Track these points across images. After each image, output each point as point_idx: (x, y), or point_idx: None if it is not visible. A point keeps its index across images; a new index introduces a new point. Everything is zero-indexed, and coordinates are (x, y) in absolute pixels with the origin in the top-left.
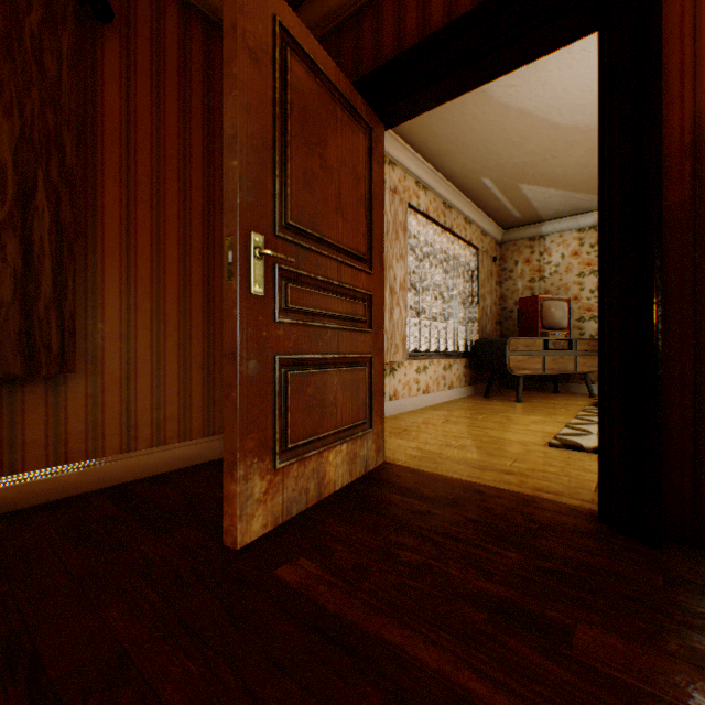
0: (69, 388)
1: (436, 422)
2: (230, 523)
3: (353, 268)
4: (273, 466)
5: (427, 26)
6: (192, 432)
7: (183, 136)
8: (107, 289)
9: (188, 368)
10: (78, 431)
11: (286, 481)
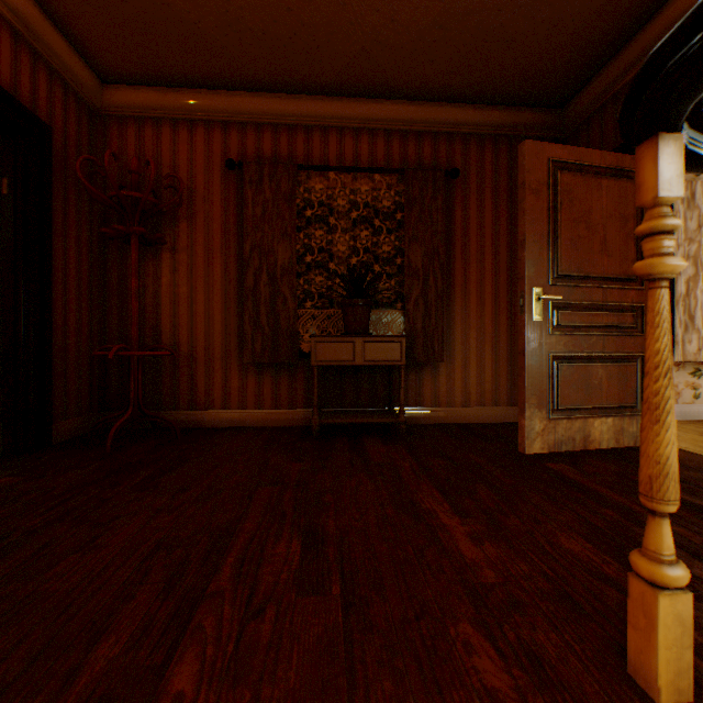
0: (439, 369)
1: None
2: (521, 440)
3: (618, 289)
4: (547, 417)
5: None
6: (499, 401)
7: (493, 218)
8: (454, 318)
9: (497, 361)
10: (442, 391)
11: (556, 429)
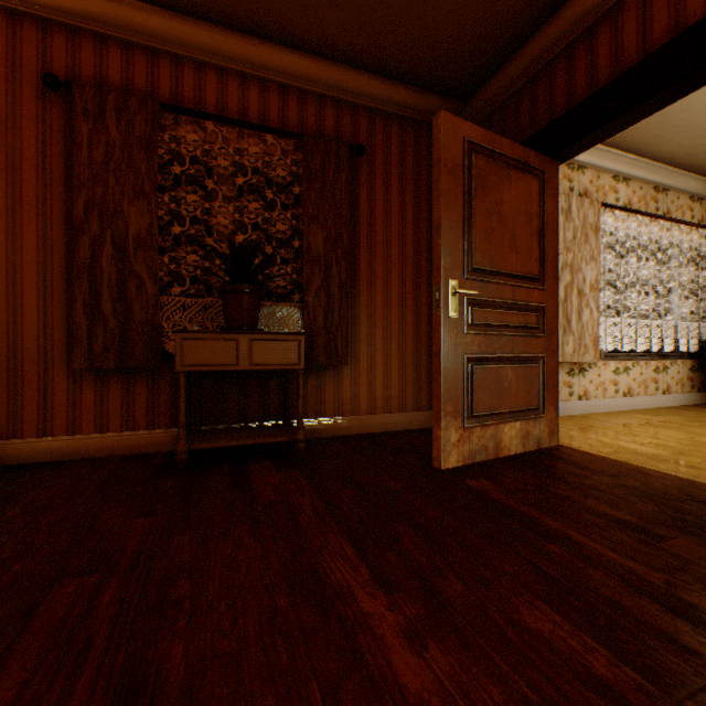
0: (343, 373)
1: (631, 423)
2: (436, 454)
3: (525, 288)
4: (462, 425)
5: (594, 80)
6: (406, 407)
7: (400, 208)
8: (360, 315)
9: (404, 363)
10: (347, 398)
11: (471, 437)
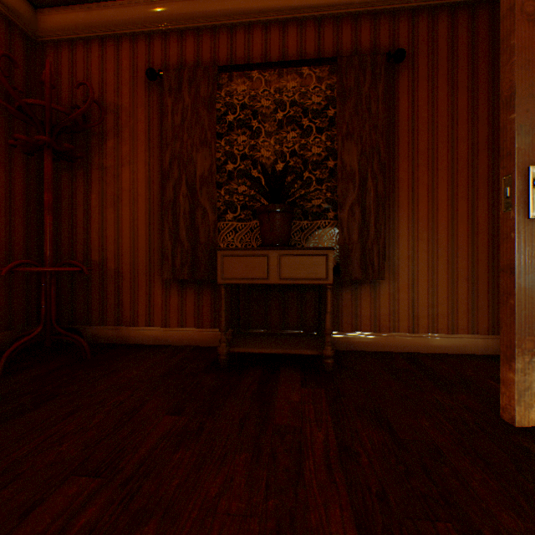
0: (380, 288)
1: None
2: (506, 403)
3: None
4: None
5: None
6: (456, 328)
7: (449, 107)
8: (399, 228)
9: (454, 279)
10: (384, 314)
11: None
